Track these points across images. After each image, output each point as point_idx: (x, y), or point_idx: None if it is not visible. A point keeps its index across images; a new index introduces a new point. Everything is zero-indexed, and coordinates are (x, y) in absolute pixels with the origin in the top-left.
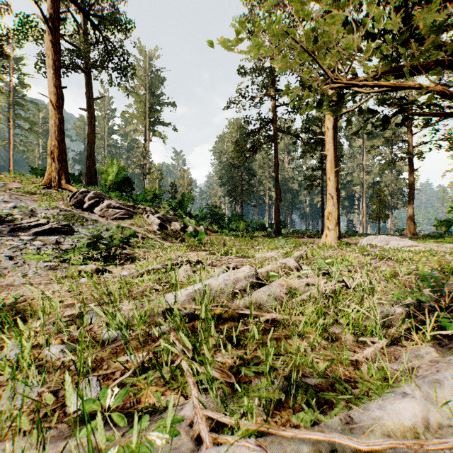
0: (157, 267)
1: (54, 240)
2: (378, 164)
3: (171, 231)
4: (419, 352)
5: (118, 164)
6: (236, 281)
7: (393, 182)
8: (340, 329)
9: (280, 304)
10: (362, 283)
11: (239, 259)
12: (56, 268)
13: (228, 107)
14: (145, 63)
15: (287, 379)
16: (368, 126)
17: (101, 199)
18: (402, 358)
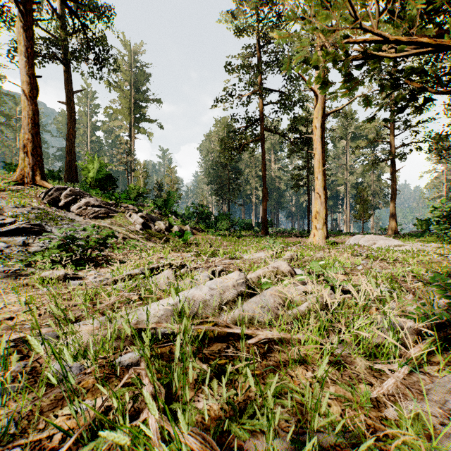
0: (135, 272)
1: (21, 241)
2: (361, 165)
3: (155, 230)
4: (450, 385)
5: (99, 160)
6: (223, 290)
7: (375, 183)
8: (348, 350)
9: (275, 317)
10: (370, 293)
11: (226, 261)
12: (19, 274)
13: (215, 105)
14: (130, 58)
15: (295, 439)
16: (351, 128)
17: (79, 197)
18: (432, 394)
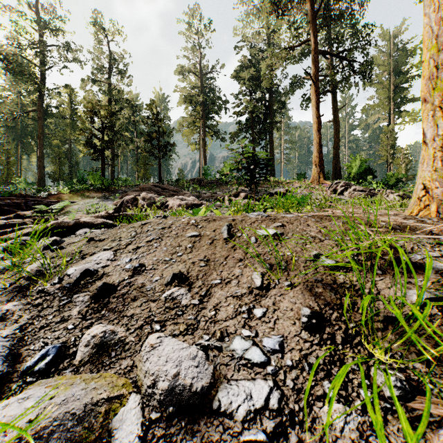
0: None
1: None
2: None
3: None
4: None
5: (360, 158)
6: None
7: None
8: None
9: None
10: None
11: None
12: None
13: None
14: (388, 46)
15: None
16: None
17: (348, 186)
18: None
